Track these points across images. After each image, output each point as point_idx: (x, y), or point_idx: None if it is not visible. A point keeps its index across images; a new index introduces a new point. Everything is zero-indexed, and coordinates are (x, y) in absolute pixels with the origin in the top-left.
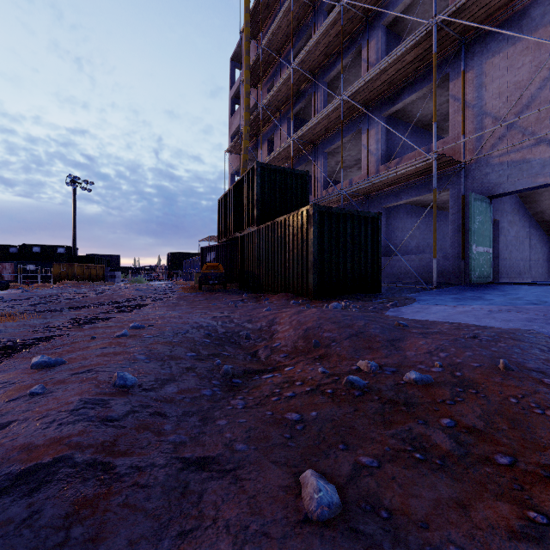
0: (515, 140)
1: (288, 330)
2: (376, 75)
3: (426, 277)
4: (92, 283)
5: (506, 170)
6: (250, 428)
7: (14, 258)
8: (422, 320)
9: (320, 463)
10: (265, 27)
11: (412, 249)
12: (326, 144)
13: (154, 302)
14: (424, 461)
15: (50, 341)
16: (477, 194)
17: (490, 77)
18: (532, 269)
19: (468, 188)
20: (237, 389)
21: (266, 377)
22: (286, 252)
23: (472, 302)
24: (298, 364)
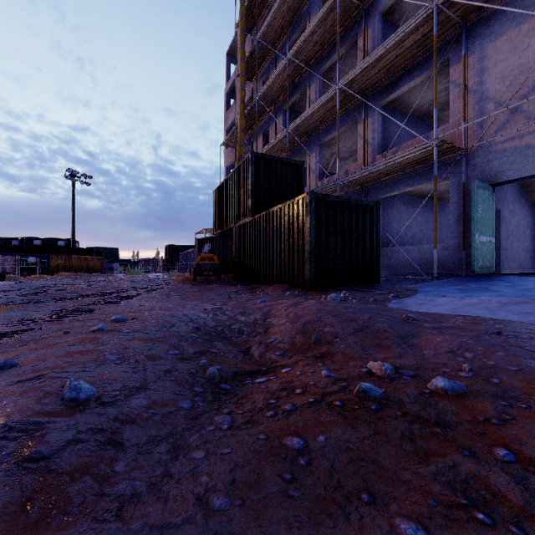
0: (519, 125)
1: (284, 324)
2: (373, 62)
3: (425, 268)
4: (89, 274)
5: (510, 157)
6: (236, 464)
7: (15, 250)
8: (429, 312)
9: (338, 532)
10: (261, 20)
11: (409, 240)
12: (321, 135)
13: (145, 294)
14: (493, 529)
15: (15, 337)
16: (480, 182)
17: (492, 61)
18: (533, 260)
19: (469, 176)
20: (224, 398)
21: (260, 382)
22: (281, 242)
23: (479, 293)
24: (297, 365)
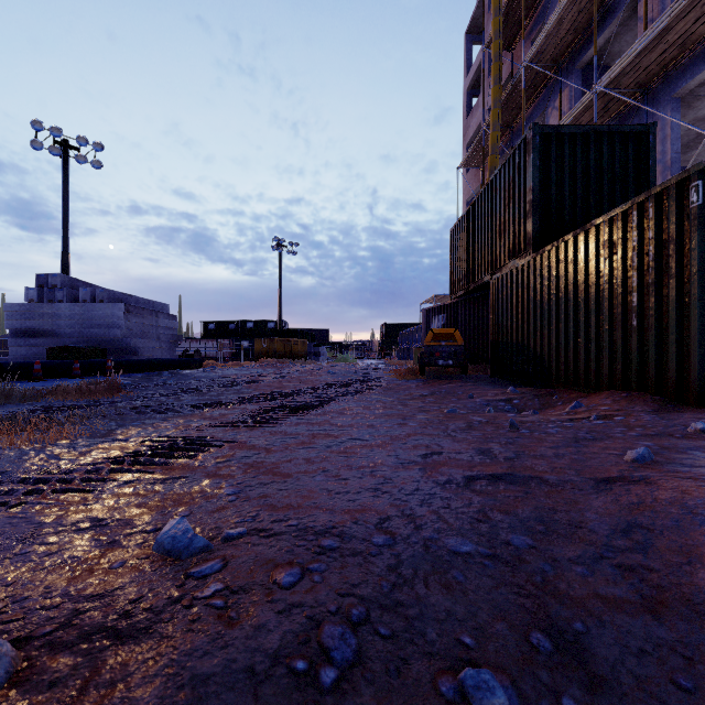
0: None
1: None
2: None
3: None
4: (292, 361)
5: None
6: None
7: (232, 334)
8: None
9: None
10: None
11: None
12: (677, 80)
13: (335, 401)
14: None
15: None
16: None
17: None
18: None
19: None
20: None
21: None
22: (629, 291)
23: None
24: None
